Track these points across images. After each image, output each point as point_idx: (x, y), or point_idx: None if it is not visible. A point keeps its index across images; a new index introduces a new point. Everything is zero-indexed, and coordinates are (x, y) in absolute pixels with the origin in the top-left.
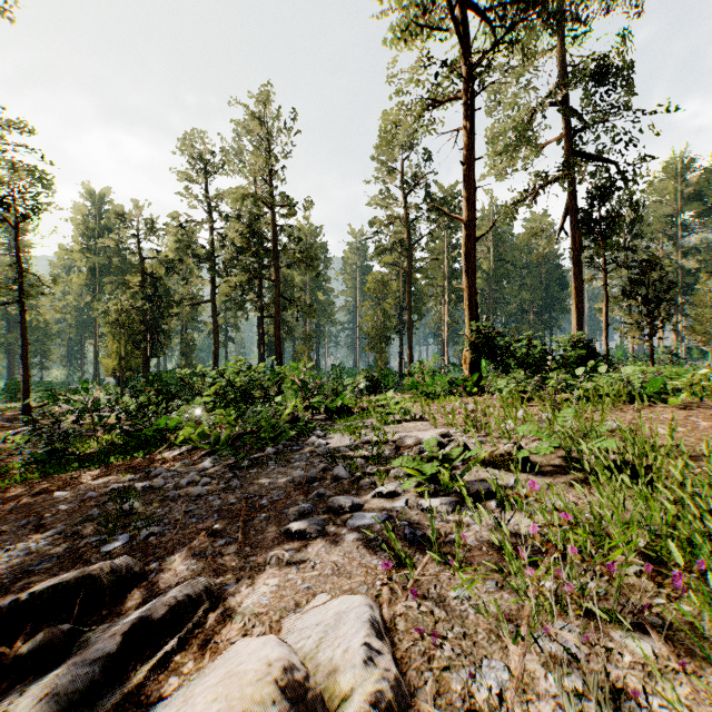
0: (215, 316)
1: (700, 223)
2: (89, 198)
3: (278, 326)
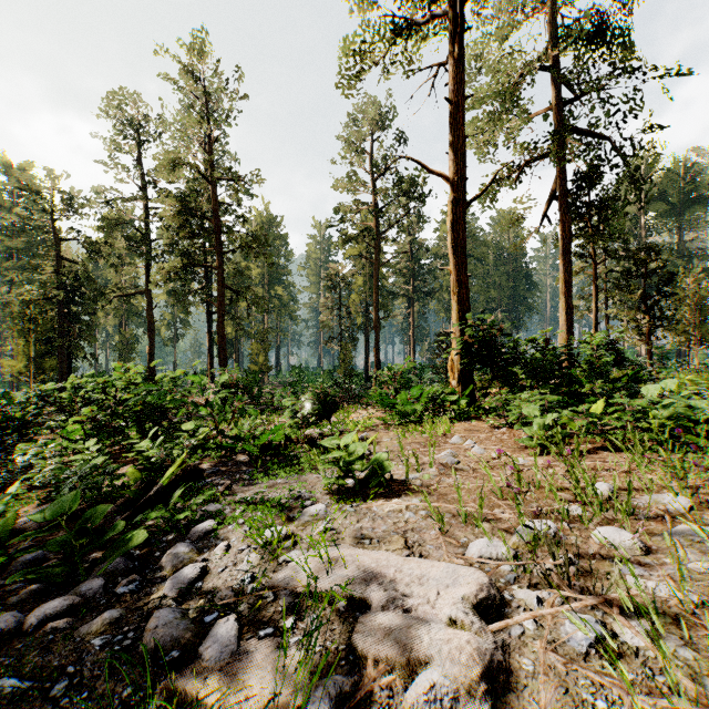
0: (150, 310)
1: (664, 222)
2: (6, 172)
3: (222, 322)
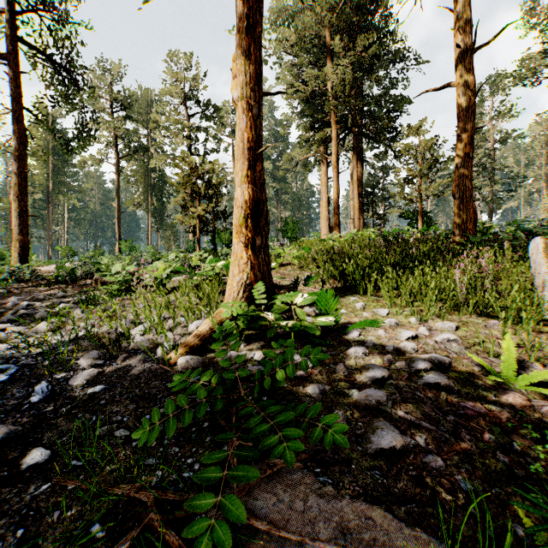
0: None
1: None
2: None
3: None
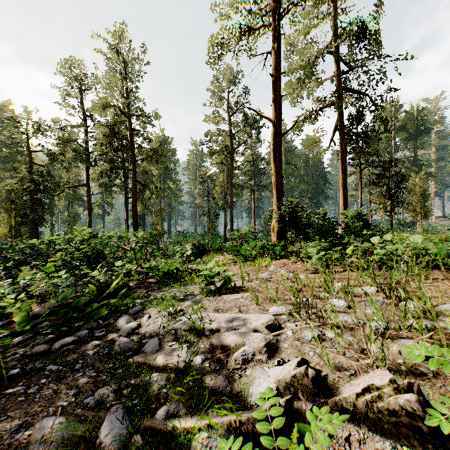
0: (89, 196)
1: (405, 144)
2: None
3: (135, 203)
